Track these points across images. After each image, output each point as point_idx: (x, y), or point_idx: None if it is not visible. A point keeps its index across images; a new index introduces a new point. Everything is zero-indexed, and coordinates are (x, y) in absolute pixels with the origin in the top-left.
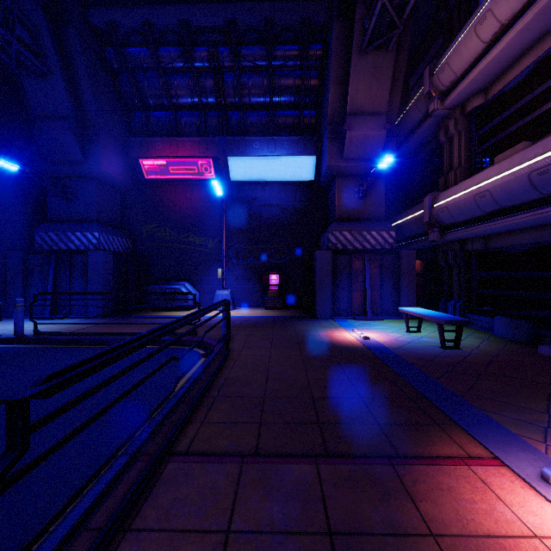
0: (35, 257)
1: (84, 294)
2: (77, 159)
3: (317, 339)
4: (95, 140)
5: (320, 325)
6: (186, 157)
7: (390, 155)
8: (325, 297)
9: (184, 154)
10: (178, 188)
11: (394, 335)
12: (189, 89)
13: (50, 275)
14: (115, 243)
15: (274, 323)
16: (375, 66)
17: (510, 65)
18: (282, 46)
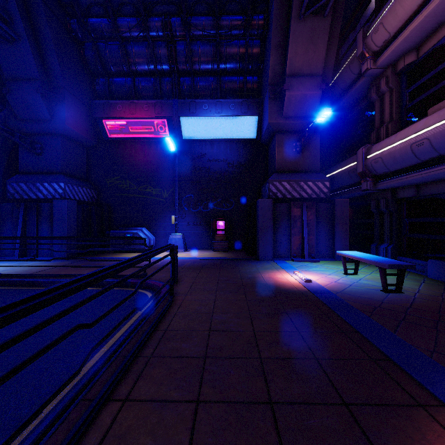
0: (7, 205)
1: (41, 238)
2: (44, 118)
3: (260, 282)
4: (60, 101)
5: (263, 266)
6: (143, 117)
7: (328, 109)
8: (267, 241)
9: (142, 115)
10: (137, 145)
11: (333, 277)
12: (146, 56)
13: (19, 221)
14: (80, 193)
15: (220, 264)
16: (313, 31)
17: (444, 21)
18: (228, 16)
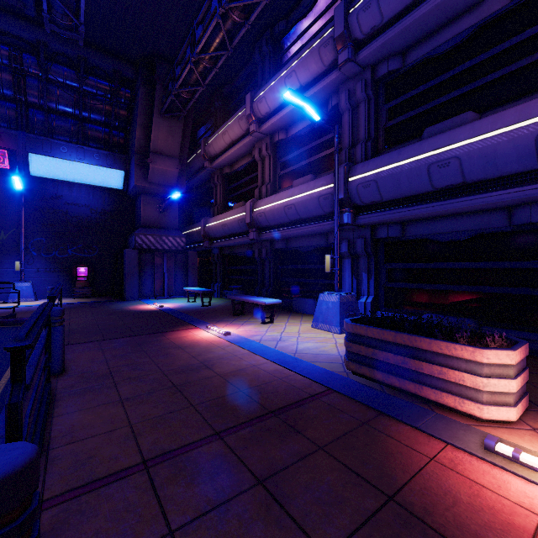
0: None
1: None
2: None
3: (128, 310)
4: None
5: (129, 303)
6: None
7: (178, 192)
8: (133, 284)
9: None
10: None
11: (180, 304)
12: None
13: None
14: None
15: (88, 305)
16: (171, 126)
17: (239, 159)
18: (94, 78)
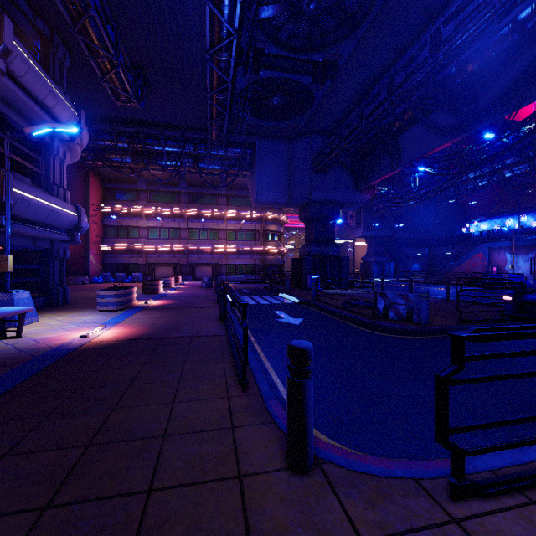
0: None
1: None
2: None
3: None
4: None
5: None
6: None
7: None
8: None
9: None
10: None
11: None
12: None
13: None
14: None
15: None
16: None
17: None
18: None
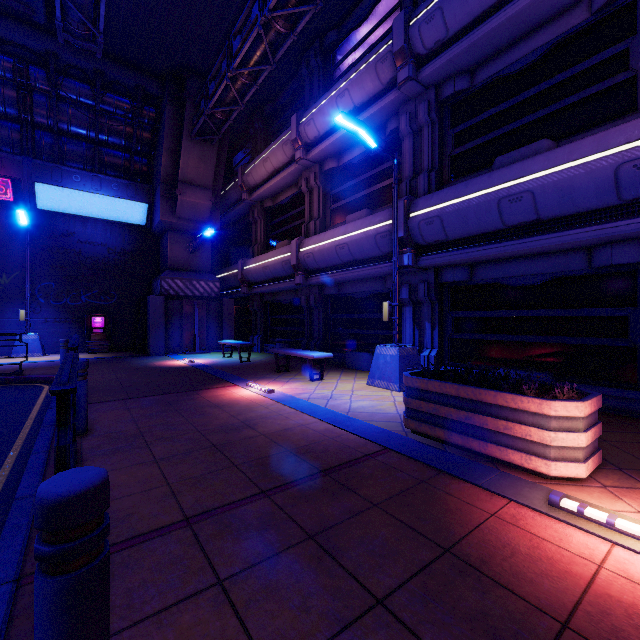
0: None
1: None
2: None
3: (153, 366)
4: None
5: (155, 359)
6: None
7: (212, 229)
8: (159, 336)
9: None
10: None
11: (214, 359)
12: None
13: None
14: None
15: (107, 361)
16: (203, 152)
17: (283, 190)
18: (113, 95)
